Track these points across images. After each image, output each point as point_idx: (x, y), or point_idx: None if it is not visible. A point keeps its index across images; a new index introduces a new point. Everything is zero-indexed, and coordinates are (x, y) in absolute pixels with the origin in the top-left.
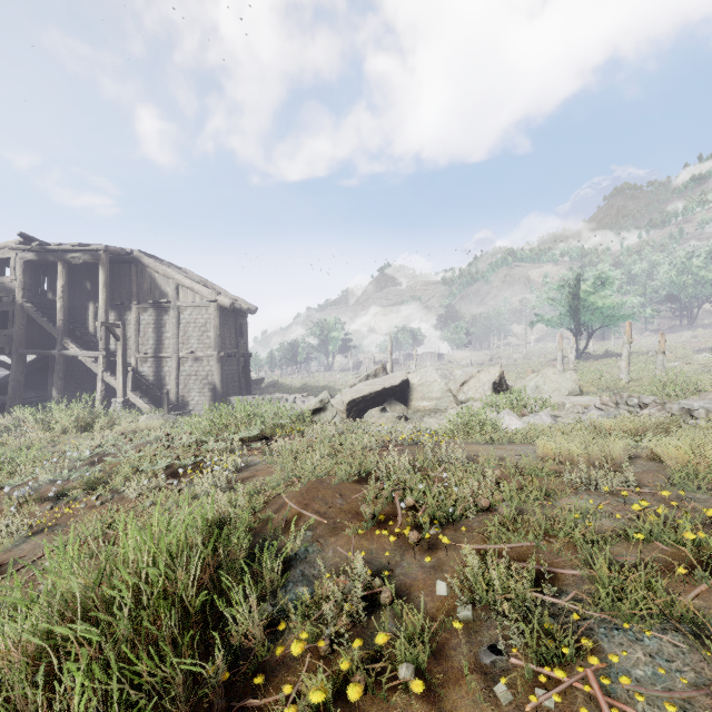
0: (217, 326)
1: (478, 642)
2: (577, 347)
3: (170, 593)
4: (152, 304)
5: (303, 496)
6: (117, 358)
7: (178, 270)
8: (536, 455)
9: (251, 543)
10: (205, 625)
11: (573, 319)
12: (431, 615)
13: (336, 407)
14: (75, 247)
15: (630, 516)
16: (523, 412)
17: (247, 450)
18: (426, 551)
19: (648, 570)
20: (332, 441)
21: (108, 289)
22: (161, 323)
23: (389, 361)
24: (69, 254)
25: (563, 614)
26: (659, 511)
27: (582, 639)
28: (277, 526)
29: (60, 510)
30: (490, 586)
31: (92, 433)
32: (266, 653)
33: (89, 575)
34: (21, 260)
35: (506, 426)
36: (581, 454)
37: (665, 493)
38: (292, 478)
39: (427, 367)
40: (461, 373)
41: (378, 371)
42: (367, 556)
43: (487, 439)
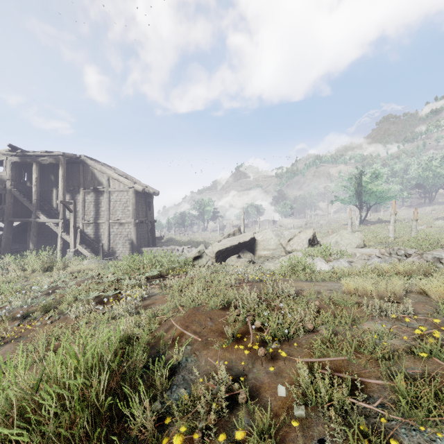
0: (134, 203)
1: (310, 436)
2: (360, 216)
3: (87, 397)
4: (93, 189)
5: (185, 320)
6: (70, 224)
7: (109, 168)
8: (341, 290)
9: (149, 354)
10: (112, 420)
11: (358, 199)
12: (274, 412)
13: (209, 255)
14: (44, 153)
15: (412, 337)
16: (329, 259)
17: (150, 284)
18: (270, 360)
19: (435, 383)
20: (205, 278)
21: (65, 180)
22: (99, 201)
23: (243, 225)
24: (40, 157)
25: (372, 416)
26: (435, 335)
27: (390, 440)
28: (167, 342)
29: (24, 326)
30: (317, 393)
31: (52, 272)
32: (155, 442)
33: (36, 376)
34: (10, 162)
35: (319, 268)
36: (373, 290)
37: (437, 320)
38: (178, 306)
39: (267, 229)
40: (288, 233)
41: (236, 231)
42: (229, 364)
43: (308, 278)
